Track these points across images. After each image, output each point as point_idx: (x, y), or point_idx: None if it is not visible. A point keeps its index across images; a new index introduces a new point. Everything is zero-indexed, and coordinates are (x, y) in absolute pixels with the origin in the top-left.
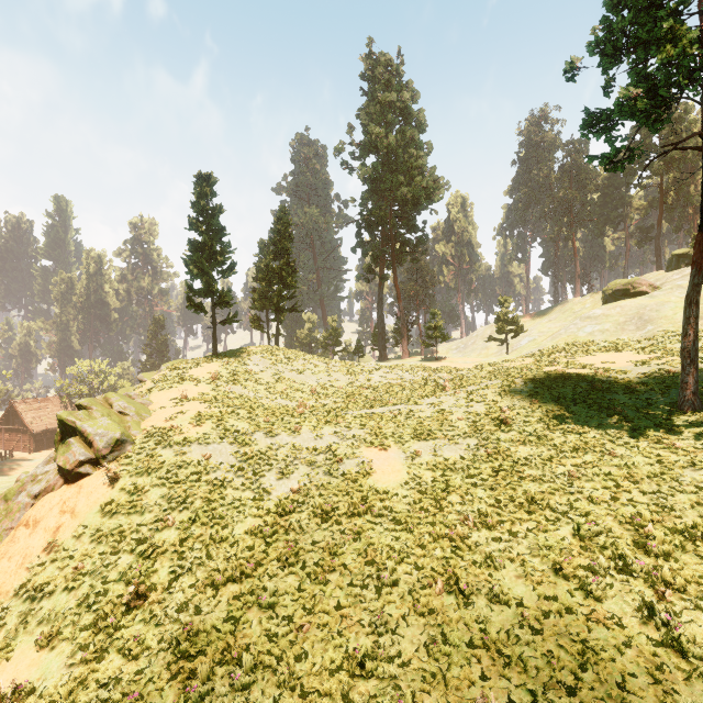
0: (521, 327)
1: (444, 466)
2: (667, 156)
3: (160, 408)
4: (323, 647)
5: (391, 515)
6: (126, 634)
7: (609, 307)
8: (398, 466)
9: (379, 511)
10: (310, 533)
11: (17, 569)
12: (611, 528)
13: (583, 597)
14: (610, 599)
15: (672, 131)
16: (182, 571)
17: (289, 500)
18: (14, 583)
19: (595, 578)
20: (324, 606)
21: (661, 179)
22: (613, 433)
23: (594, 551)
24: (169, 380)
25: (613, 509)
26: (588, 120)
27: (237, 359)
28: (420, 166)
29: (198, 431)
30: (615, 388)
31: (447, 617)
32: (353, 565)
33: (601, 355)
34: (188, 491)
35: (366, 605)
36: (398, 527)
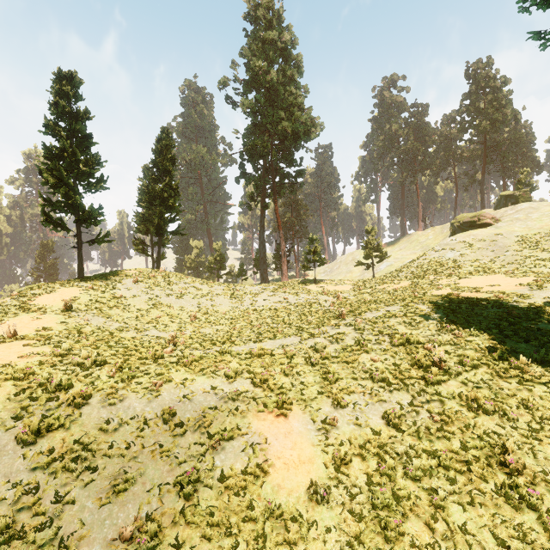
0: (385, 254)
1: (376, 446)
2: (492, 117)
3: None
4: None
5: None
6: None
7: (463, 235)
8: (307, 448)
9: None
10: None
11: None
12: None
13: None
14: None
15: (495, 98)
16: None
17: None
18: None
19: None
20: None
21: (485, 137)
22: None
23: None
24: (3, 310)
25: None
26: None
27: (105, 283)
28: (299, 104)
29: None
30: (534, 315)
31: None
32: None
33: (475, 278)
34: None
35: None
36: None
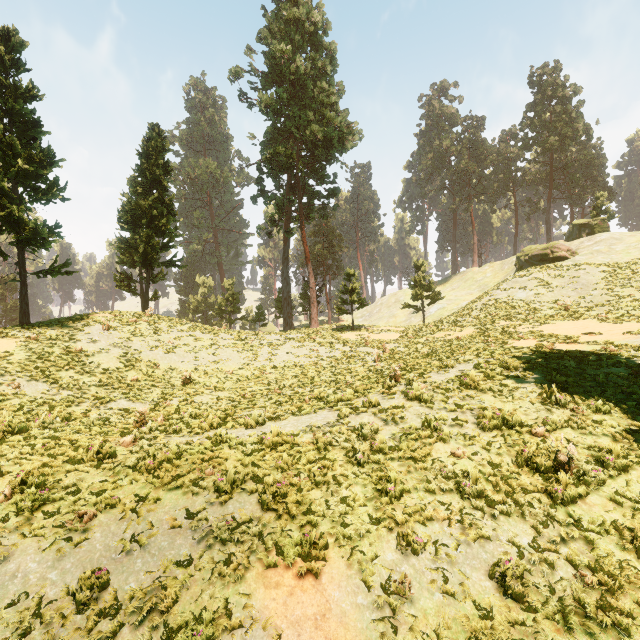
0: (437, 294)
1: None
2: (561, 132)
3: None
4: None
5: None
6: None
7: (535, 271)
8: None
9: None
10: None
11: None
12: None
13: None
14: None
15: (564, 110)
16: None
17: None
18: None
19: None
20: None
21: (552, 157)
22: None
23: None
24: None
25: None
26: None
27: (59, 331)
28: (332, 104)
29: None
30: None
31: None
32: None
33: (561, 323)
34: None
35: None
36: None
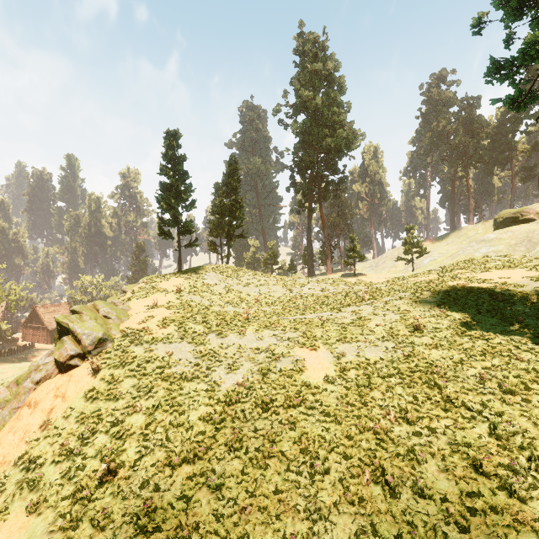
0: (424, 249)
1: (366, 365)
2: None
3: (136, 313)
4: (263, 530)
5: (321, 408)
6: (97, 506)
7: (501, 231)
8: (326, 364)
9: (311, 404)
10: (252, 421)
11: (18, 442)
12: (526, 429)
13: (506, 497)
14: (534, 501)
15: None
16: (146, 451)
17: (235, 392)
18: (16, 454)
19: (517, 479)
20: (264, 490)
21: None
22: (517, 339)
23: (512, 451)
24: (144, 291)
25: (526, 410)
26: (492, 67)
27: (197, 275)
28: (341, 121)
29: (163, 332)
30: (514, 300)
31: (375, 508)
32: (289, 452)
33: (496, 271)
34: (153, 382)
35: (301, 491)
36: (327, 419)
